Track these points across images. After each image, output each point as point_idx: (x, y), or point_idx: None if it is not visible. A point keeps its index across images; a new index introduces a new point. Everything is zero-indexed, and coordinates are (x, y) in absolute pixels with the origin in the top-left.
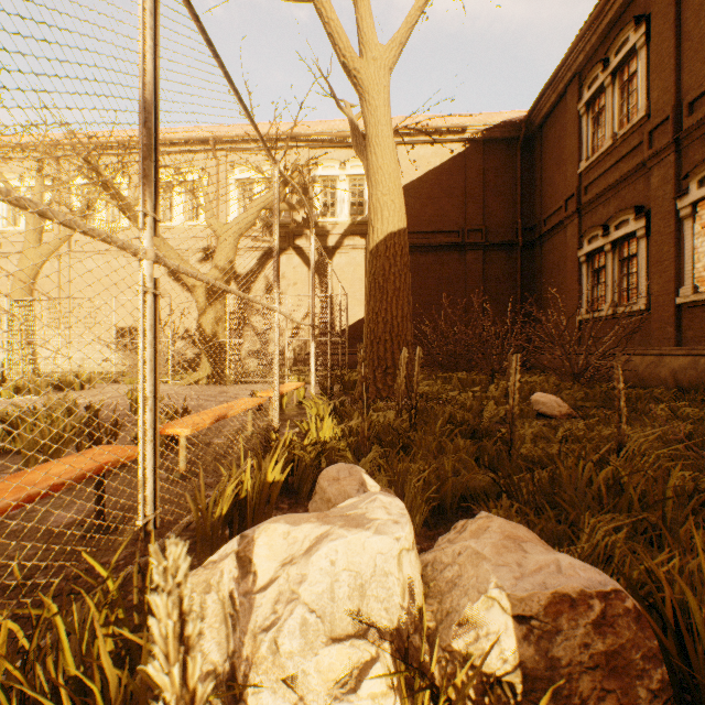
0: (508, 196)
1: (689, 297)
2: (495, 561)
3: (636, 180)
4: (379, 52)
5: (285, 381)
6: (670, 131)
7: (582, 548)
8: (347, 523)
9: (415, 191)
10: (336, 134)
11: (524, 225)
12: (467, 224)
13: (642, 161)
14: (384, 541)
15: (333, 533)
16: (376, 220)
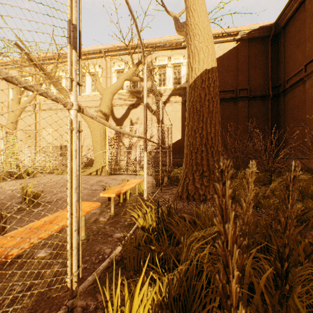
0: (263, 69)
1: None
2: None
3: None
4: None
5: (137, 174)
6: None
7: None
8: None
9: None
10: (166, 42)
11: (273, 85)
12: (238, 86)
13: None
14: None
15: None
16: (194, 62)
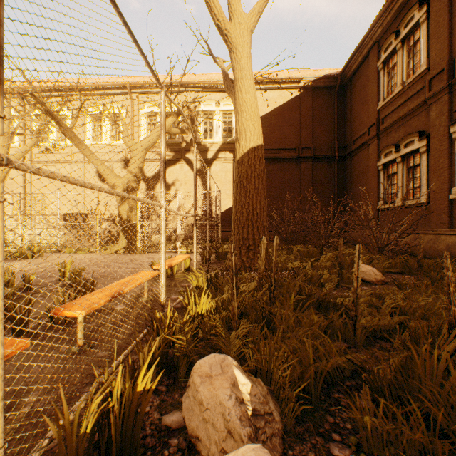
0: (328, 125)
1: None
2: None
3: (419, 113)
4: (243, 18)
5: (178, 251)
6: (445, 79)
7: None
8: None
9: (266, 121)
10: (213, 83)
11: (339, 145)
12: (301, 144)
13: (424, 100)
14: None
15: None
16: (241, 139)
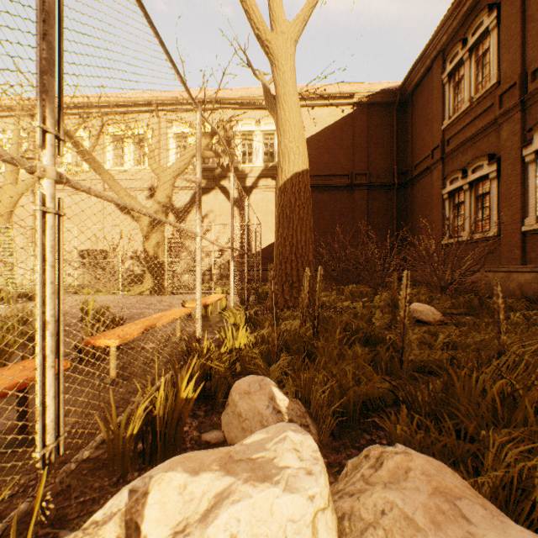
0: (386, 148)
1: (532, 226)
2: (433, 537)
3: (488, 133)
4: (286, 27)
5: (212, 292)
6: (517, 94)
7: (495, 474)
8: (252, 475)
9: (314, 143)
10: (252, 98)
11: (399, 170)
12: (355, 169)
13: (494, 118)
14: (296, 503)
15: (235, 491)
16: (284, 163)
